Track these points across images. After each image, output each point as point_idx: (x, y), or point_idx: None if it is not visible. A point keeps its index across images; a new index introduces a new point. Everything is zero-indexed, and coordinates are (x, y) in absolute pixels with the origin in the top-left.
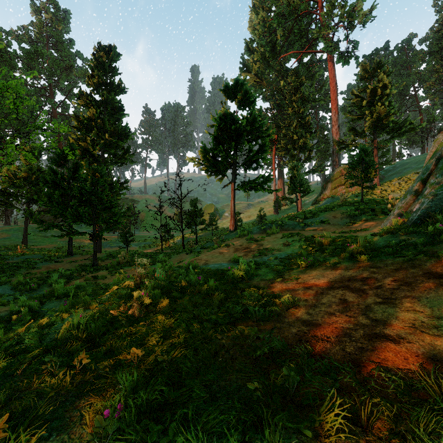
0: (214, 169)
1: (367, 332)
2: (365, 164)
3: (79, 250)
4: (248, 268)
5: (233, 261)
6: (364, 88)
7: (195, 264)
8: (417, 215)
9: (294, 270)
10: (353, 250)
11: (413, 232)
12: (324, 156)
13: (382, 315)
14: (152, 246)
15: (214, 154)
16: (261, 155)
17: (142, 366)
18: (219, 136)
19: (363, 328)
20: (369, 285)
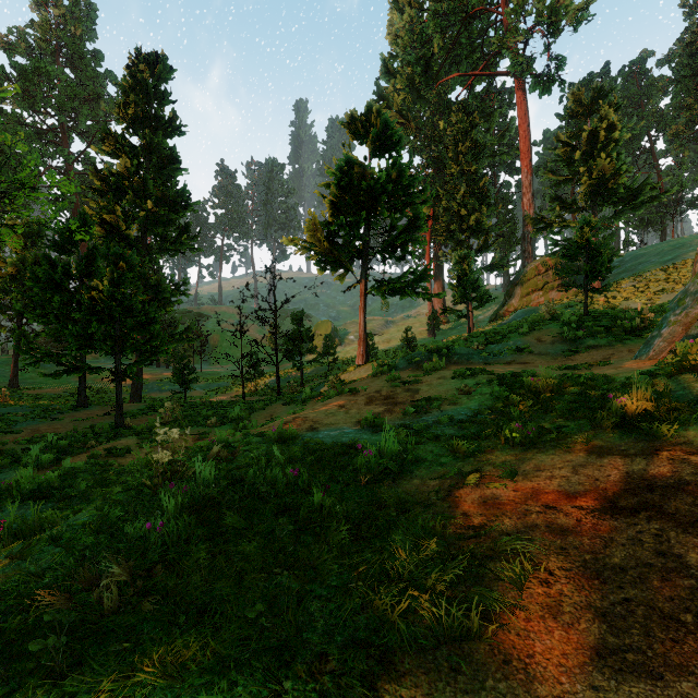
0: (330, 259)
1: None
2: (590, 249)
3: (106, 397)
4: (400, 446)
5: (366, 423)
6: (576, 132)
7: (291, 431)
8: None
9: (498, 452)
10: (625, 408)
11: None
12: (508, 244)
13: None
14: (229, 389)
15: (330, 233)
16: (411, 234)
17: None
18: (338, 201)
19: None
20: None
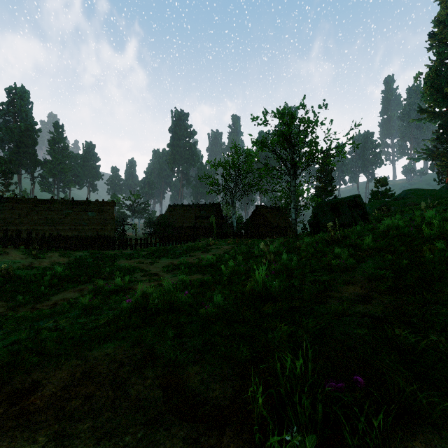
0: None
1: None
2: None
3: None
4: None
5: None
6: None
7: None
8: None
9: None
10: None
11: None
12: None
13: None
14: None
15: None
16: None
17: None
18: (370, 200)
19: None
20: None
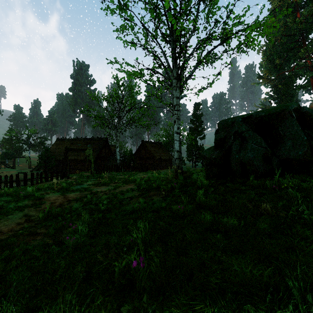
0: None
1: None
2: None
3: None
4: None
5: None
6: None
7: None
8: None
9: None
10: None
11: None
12: None
13: None
14: None
15: None
16: None
17: None
18: None
19: None
20: None
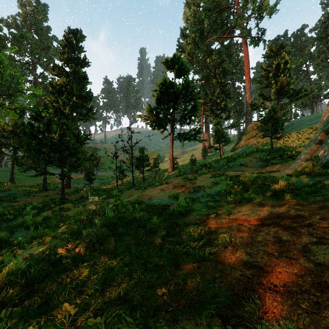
0: (157, 124)
1: (315, 280)
2: (274, 120)
3: (53, 186)
4: (186, 204)
5: (172, 196)
6: (270, 64)
7: (141, 199)
8: (326, 159)
9: (225, 206)
10: (275, 188)
11: (326, 174)
12: (240, 115)
13: (324, 258)
14: (110, 183)
15: (157, 112)
16: (193, 113)
17: (73, 328)
18: (160, 98)
19: (309, 274)
20: (299, 223)
